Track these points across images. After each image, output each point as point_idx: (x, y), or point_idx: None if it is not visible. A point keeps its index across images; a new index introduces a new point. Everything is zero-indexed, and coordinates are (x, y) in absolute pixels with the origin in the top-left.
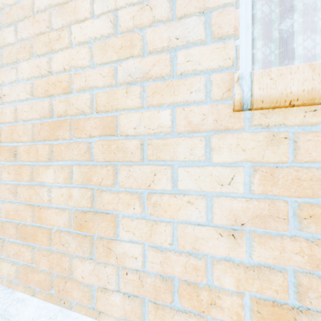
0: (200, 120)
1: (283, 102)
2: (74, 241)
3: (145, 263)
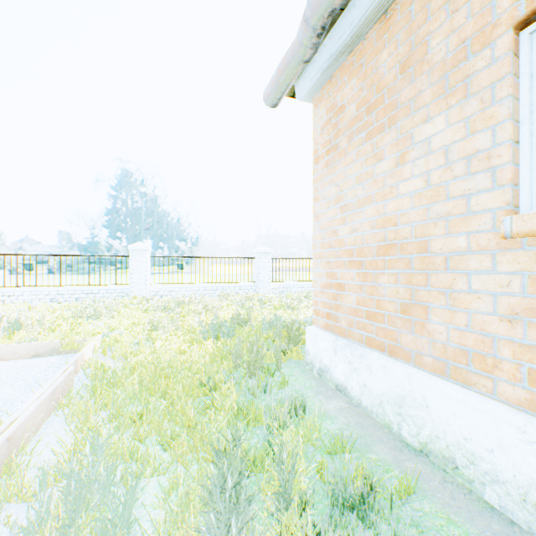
0: (485, 243)
1: (531, 234)
2: (399, 320)
3: (448, 339)
